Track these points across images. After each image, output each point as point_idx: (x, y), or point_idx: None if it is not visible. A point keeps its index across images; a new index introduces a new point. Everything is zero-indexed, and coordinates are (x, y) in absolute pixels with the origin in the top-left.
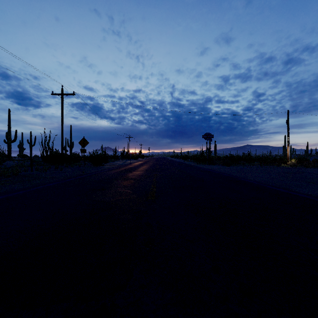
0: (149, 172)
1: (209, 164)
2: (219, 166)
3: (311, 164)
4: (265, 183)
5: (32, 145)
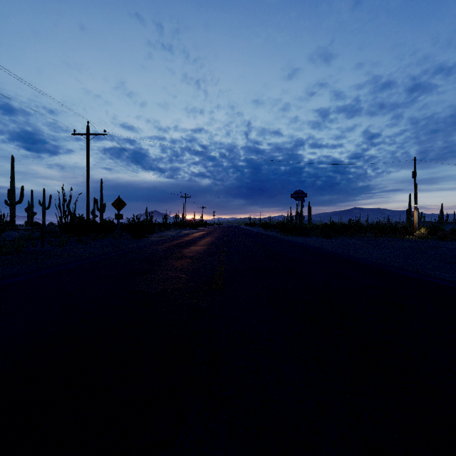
0: (214, 247)
1: (301, 235)
2: (316, 238)
3: (448, 236)
4: (386, 264)
5: (45, 209)
